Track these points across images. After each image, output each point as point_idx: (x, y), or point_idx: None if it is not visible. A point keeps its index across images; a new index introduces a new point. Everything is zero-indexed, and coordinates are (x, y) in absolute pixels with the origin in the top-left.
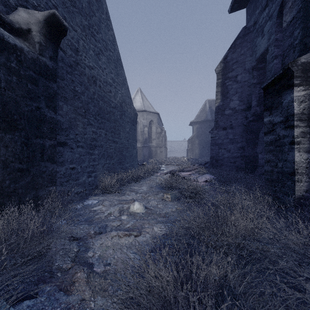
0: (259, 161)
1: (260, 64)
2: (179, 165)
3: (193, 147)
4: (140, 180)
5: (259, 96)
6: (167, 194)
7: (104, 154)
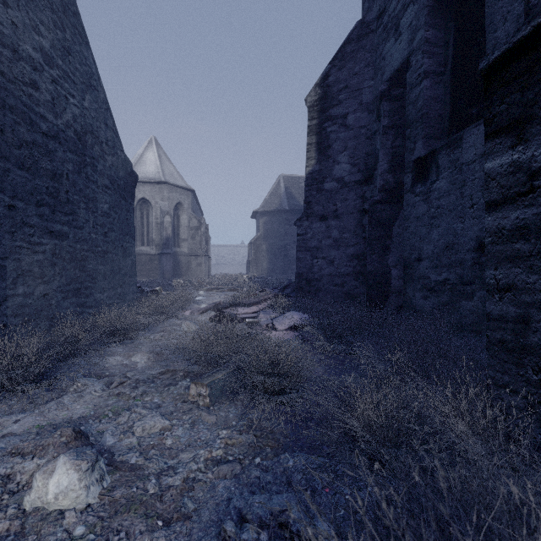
0: (393, 282)
1: (395, 88)
2: (234, 290)
3: (257, 256)
4: (135, 335)
5: (393, 152)
6: (200, 387)
7: (5, 268)
